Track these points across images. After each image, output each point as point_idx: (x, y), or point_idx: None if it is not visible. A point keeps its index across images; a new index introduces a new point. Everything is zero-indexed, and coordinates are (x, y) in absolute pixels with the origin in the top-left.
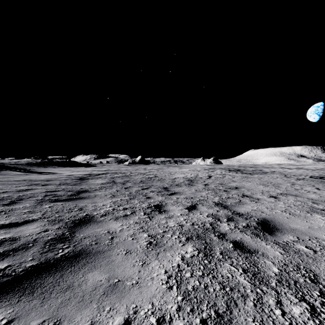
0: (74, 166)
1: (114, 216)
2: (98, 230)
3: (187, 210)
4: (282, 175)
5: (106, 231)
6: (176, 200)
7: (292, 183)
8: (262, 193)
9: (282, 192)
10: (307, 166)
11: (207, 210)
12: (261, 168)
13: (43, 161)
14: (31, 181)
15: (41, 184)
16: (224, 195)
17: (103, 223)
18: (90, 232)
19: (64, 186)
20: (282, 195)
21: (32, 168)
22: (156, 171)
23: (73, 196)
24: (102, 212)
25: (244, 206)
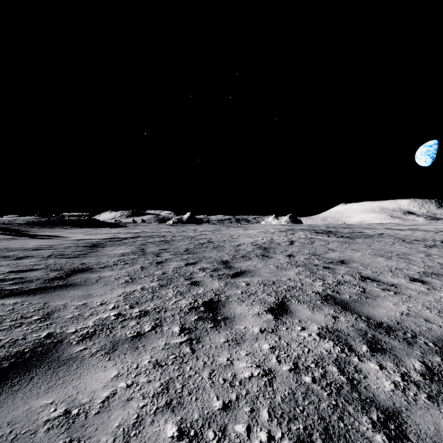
0: (95, 227)
1: (110, 337)
2: (39, 405)
3: (272, 316)
4: (398, 239)
5: (61, 407)
6: (247, 288)
7: (426, 253)
8: (391, 272)
9: (424, 269)
10: (424, 227)
11: (312, 316)
12: (360, 230)
13: (51, 219)
14: (4, 251)
15: (18, 255)
16: (328, 276)
17: (71, 369)
18: (8, 416)
19: (54, 260)
20: (430, 277)
21: (30, 230)
22: (211, 233)
23: (54, 282)
24: (90, 325)
25: (380, 304)
